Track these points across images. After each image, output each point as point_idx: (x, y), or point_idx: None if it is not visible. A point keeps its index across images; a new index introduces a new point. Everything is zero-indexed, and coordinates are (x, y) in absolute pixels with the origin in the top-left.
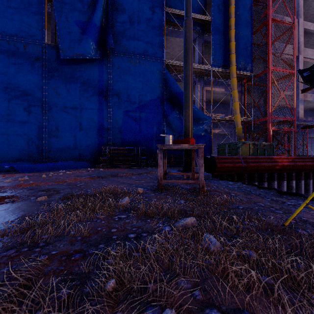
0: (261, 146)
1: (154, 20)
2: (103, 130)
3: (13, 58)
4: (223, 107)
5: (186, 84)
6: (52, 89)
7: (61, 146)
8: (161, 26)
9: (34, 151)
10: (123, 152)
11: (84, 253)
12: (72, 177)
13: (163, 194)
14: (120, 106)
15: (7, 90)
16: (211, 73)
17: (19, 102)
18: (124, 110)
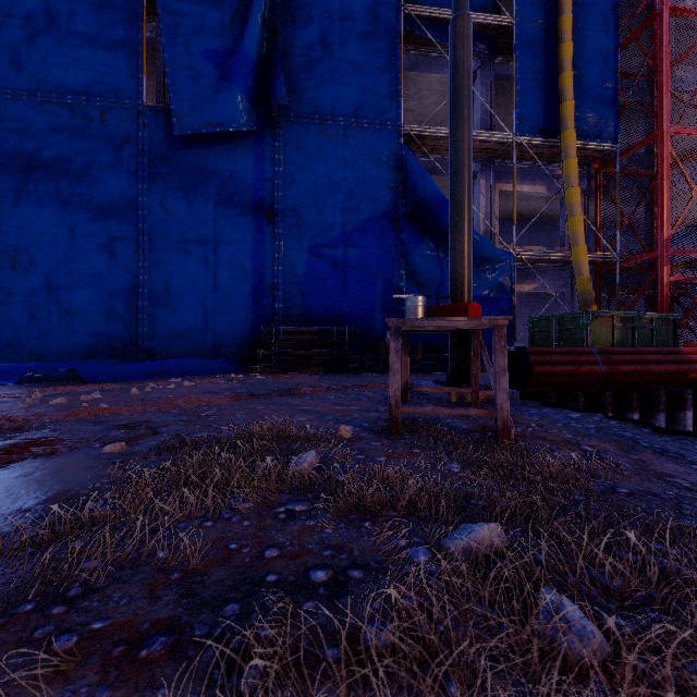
0: (643, 322)
1: (377, 36)
2: (264, 289)
3: (80, 141)
4: (543, 230)
5: (456, 174)
6: (157, 203)
7: (176, 326)
8: (393, 48)
9: (120, 336)
10: (307, 338)
11: (179, 637)
12: (193, 396)
13: (403, 442)
14: (301, 234)
15: (67, 208)
16: (514, 151)
17: (92, 234)
18: (310, 244)
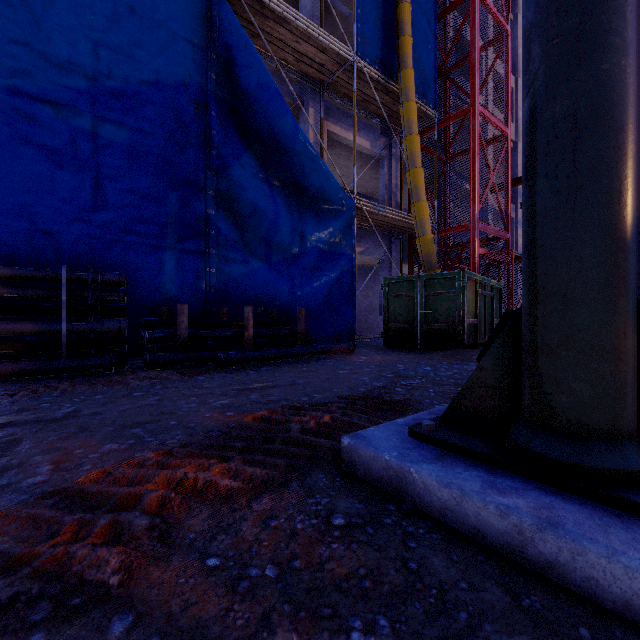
0: (488, 290)
1: None
2: None
3: None
4: None
5: None
6: None
7: None
8: None
9: None
10: None
11: None
12: None
13: None
14: None
15: None
16: (355, 73)
17: None
18: (2, 83)
